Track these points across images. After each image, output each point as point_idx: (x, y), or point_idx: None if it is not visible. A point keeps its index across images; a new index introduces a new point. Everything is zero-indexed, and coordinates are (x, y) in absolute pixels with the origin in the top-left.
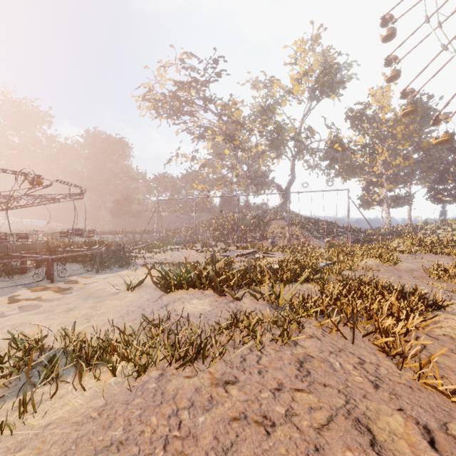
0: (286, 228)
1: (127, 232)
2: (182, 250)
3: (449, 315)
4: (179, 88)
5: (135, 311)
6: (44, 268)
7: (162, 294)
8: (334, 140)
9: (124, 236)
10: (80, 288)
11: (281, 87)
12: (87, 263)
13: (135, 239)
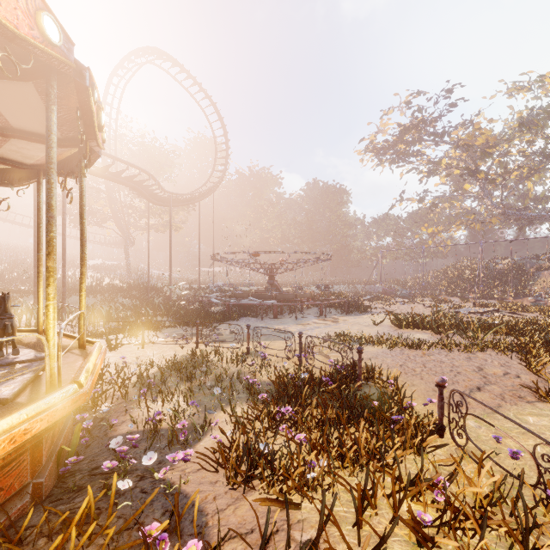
0: None
1: (350, 283)
2: (407, 304)
3: None
4: (404, 131)
5: (382, 334)
6: (313, 309)
7: (396, 329)
8: None
9: (346, 287)
10: (343, 322)
11: None
12: (338, 309)
13: (356, 289)
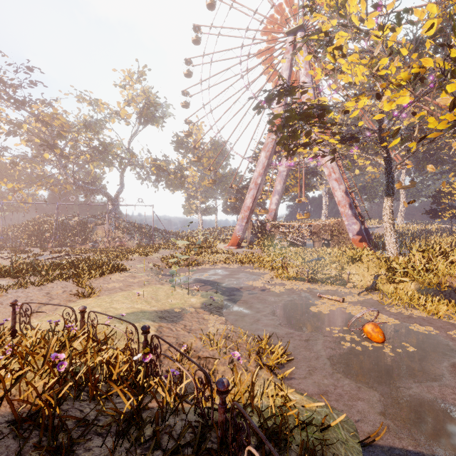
0: (111, 232)
1: None
2: None
3: (124, 272)
4: None
5: None
6: None
7: None
8: (152, 164)
9: None
10: None
11: (109, 108)
12: None
13: None
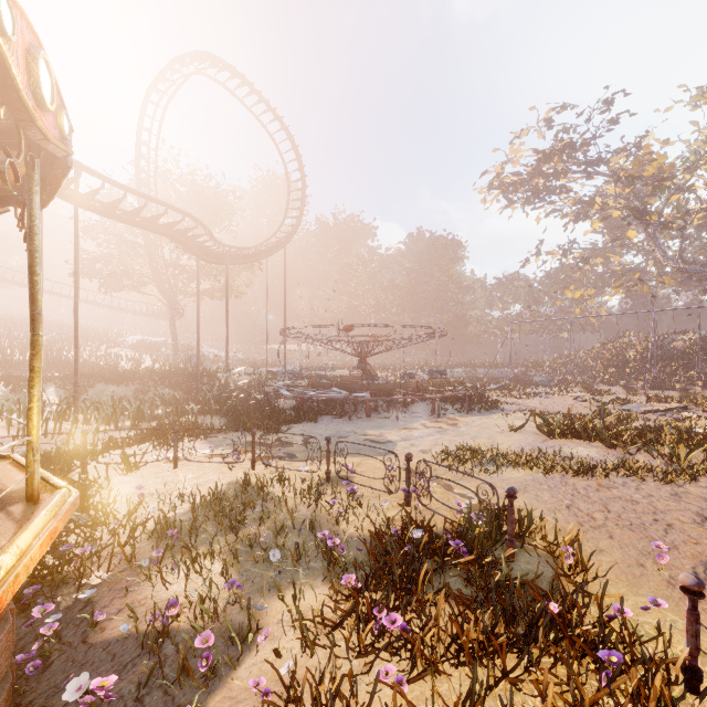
0: None
1: (467, 366)
2: (550, 396)
3: None
4: (543, 159)
5: (526, 446)
6: (421, 405)
7: (545, 439)
8: None
9: (463, 371)
10: (465, 425)
11: None
12: (455, 404)
13: (476, 375)
